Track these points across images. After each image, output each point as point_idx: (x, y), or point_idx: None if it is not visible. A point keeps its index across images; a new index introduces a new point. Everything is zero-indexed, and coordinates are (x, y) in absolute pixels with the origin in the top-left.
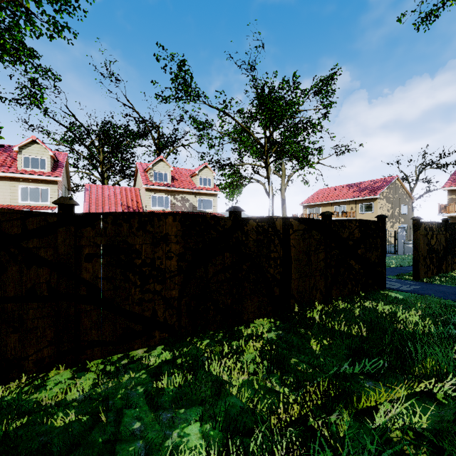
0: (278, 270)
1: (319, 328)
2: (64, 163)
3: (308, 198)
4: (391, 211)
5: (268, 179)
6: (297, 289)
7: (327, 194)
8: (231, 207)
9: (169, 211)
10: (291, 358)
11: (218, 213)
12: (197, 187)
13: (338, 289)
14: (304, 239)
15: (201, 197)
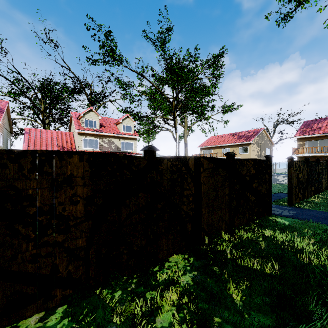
0: (190, 206)
1: (233, 267)
2: (4, 109)
3: (203, 143)
4: (260, 153)
5: (175, 128)
6: (207, 222)
7: (216, 140)
8: (145, 146)
9: (97, 151)
10: (213, 317)
11: (137, 153)
12: (121, 133)
13: (238, 219)
14: (213, 176)
15: (124, 140)
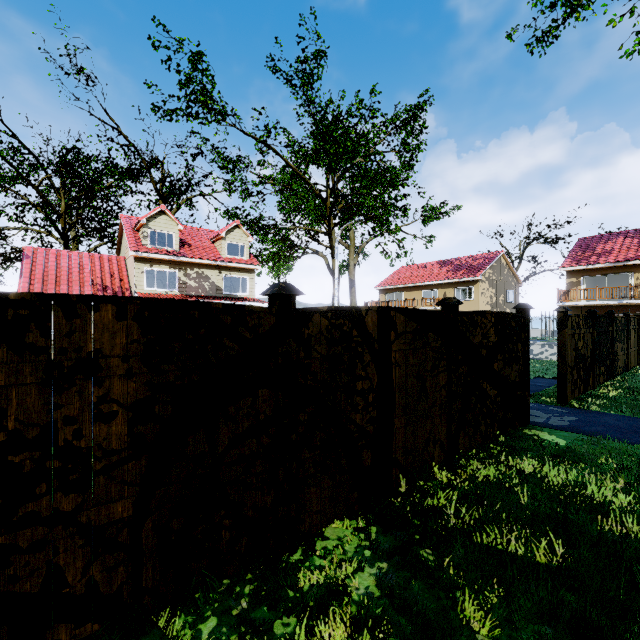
0: (369, 414)
1: (466, 551)
2: None
3: (386, 279)
4: (495, 299)
5: (332, 249)
6: (403, 447)
7: (412, 274)
8: (273, 285)
9: (175, 294)
10: None
11: (256, 299)
12: (223, 258)
13: (466, 436)
14: (415, 349)
15: (230, 274)
